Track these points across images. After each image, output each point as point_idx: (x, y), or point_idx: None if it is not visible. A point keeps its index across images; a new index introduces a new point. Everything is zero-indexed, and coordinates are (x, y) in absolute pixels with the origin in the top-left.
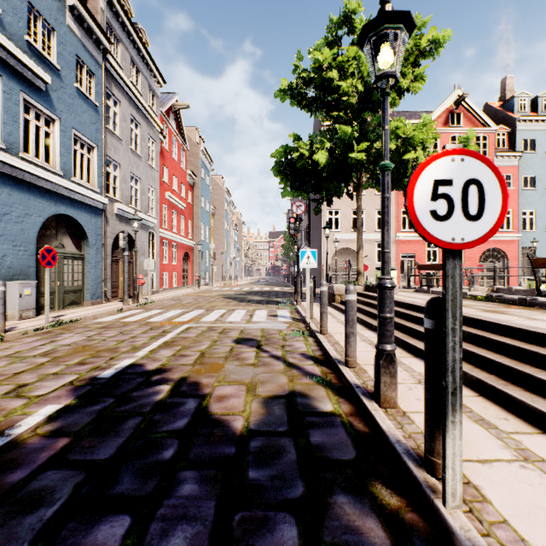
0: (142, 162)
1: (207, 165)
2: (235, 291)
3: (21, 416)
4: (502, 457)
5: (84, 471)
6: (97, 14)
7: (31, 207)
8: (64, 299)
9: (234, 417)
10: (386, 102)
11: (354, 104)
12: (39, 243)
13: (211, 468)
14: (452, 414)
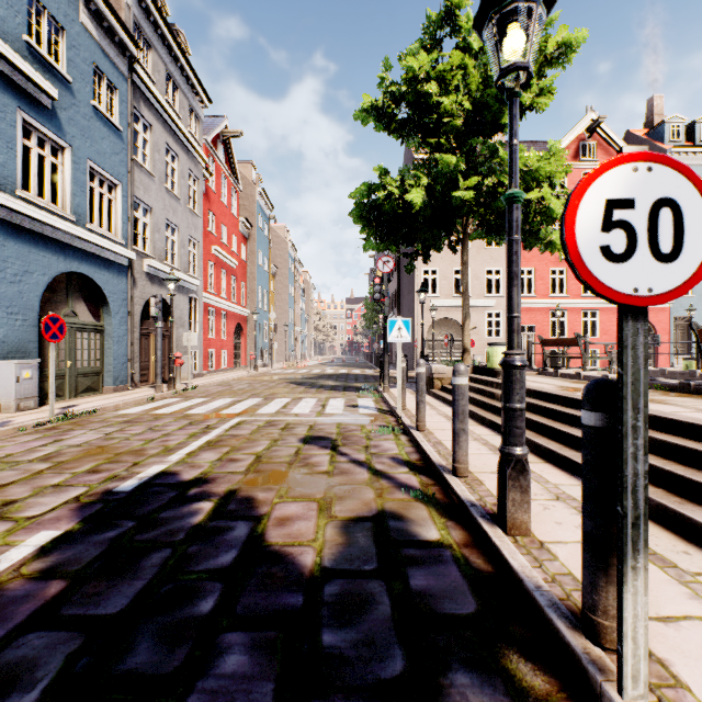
0: (180, 205)
1: (266, 211)
2: (302, 374)
3: (2, 548)
4: (693, 613)
5: (82, 633)
6: (121, 10)
7: (33, 263)
8: (77, 385)
9: (301, 549)
10: (515, 107)
11: (459, 127)
12: (44, 310)
13: (267, 629)
14: (633, 556)
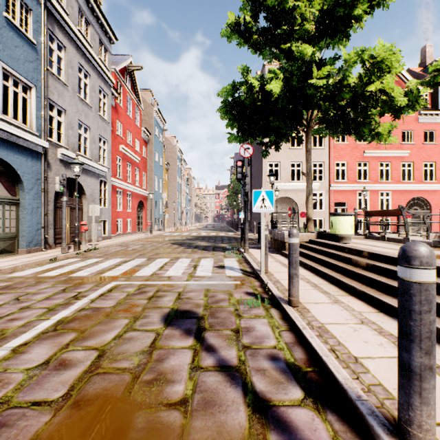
0: (91, 112)
1: (161, 125)
2: (183, 236)
3: None
4: None
5: None
6: None
7: None
8: None
9: None
10: None
11: (310, 31)
12: None
13: None
14: None
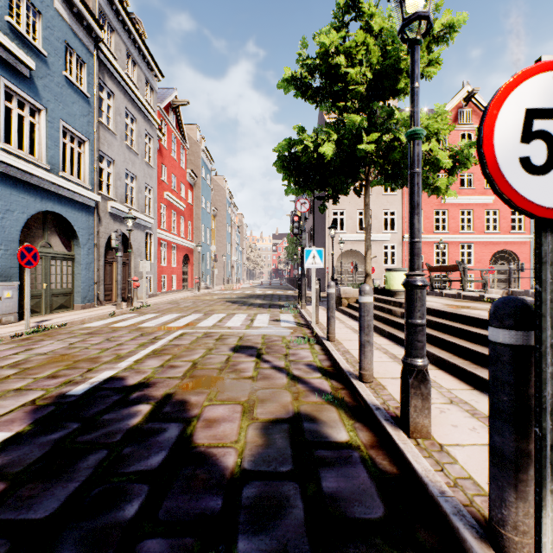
0: (138, 159)
1: (208, 165)
2: (236, 294)
3: None
4: None
5: (8, 540)
6: None
7: (14, 203)
8: (51, 303)
9: (224, 450)
10: (417, 53)
11: (363, 93)
12: (23, 242)
13: (186, 535)
14: (552, 479)
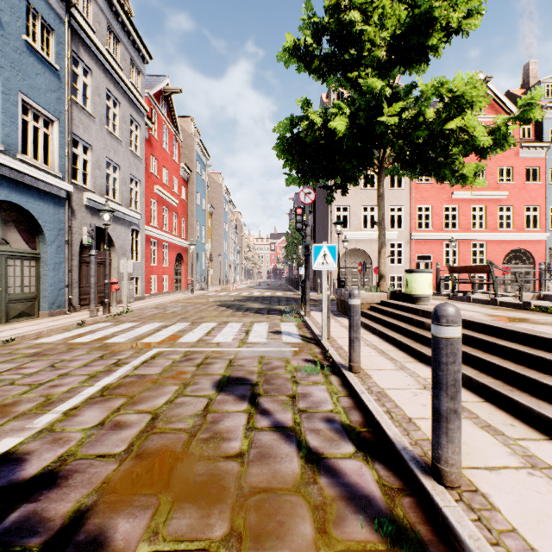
0: (122, 147)
1: (203, 160)
2: (232, 296)
3: None
4: None
5: None
6: None
7: None
8: (8, 310)
9: None
10: None
11: (380, 58)
12: None
13: None
14: None
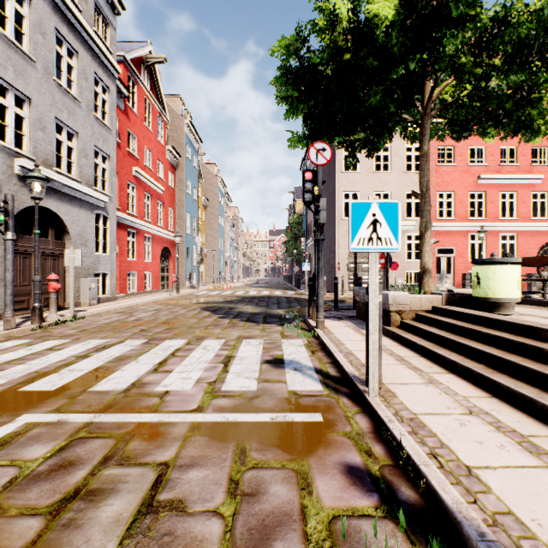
0: (80, 109)
1: (195, 145)
2: (223, 296)
3: None
4: None
5: None
6: None
7: None
8: None
9: None
10: None
11: None
12: None
13: None
14: None
